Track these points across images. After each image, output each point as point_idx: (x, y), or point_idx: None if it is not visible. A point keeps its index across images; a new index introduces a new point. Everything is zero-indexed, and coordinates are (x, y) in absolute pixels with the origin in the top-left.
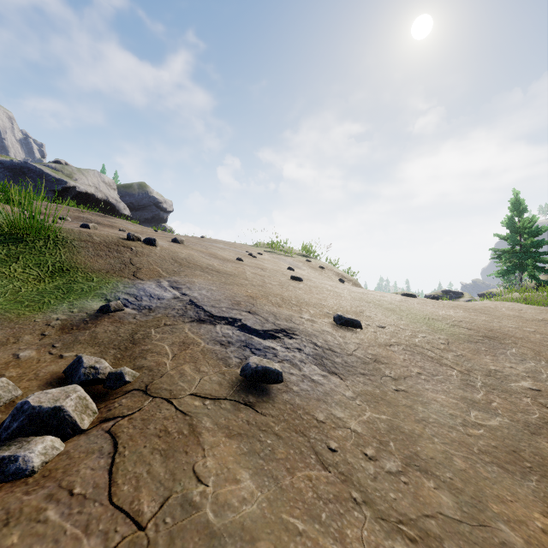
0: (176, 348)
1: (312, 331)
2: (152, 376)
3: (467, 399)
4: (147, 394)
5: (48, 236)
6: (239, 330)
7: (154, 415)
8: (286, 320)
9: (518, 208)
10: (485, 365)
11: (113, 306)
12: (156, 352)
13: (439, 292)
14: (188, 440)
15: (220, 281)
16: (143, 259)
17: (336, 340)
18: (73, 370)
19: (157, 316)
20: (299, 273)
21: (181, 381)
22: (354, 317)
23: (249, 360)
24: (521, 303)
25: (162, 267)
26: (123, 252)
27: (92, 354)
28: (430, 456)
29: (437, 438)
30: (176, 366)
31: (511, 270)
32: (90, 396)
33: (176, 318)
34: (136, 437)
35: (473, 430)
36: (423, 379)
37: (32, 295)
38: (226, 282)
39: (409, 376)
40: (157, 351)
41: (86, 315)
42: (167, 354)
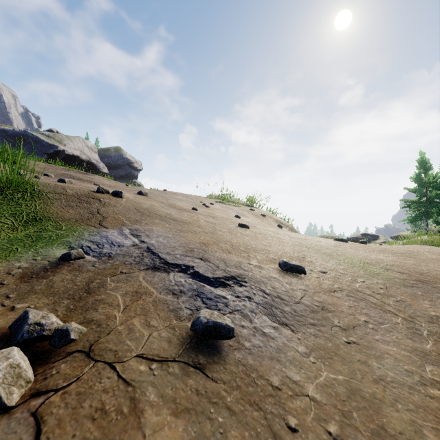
0: (129, 298)
1: (260, 278)
2: (99, 333)
3: (418, 350)
4: (90, 357)
5: (26, 189)
6: (191, 278)
7: (92, 387)
8: (235, 267)
9: (425, 166)
10: (425, 310)
11: (74, 255)
12: (108, 303)
13: (359, 235)
14: (127, 422)
15: (176, 228)
16: (109, 209)
17: (283, 287)
18: (17, 326)
19: (115, 263)
20: (245, 220)
21: (128, 339)
22: (298, 263)
23: (200, 314)
24: (428, 245)
25: (125, 216)
26: (92, 203)
27: (44, 306)
28: (398, 430)
29: (401, 404)
30: (126, 320)
31: (419, 217)
32: (32, 356)
33: (133, 266)
34: (66, 421)
35: (433, 390)
36: (371, 328)
37: (2, 243)
38: (181, 229)
39: (357, 325)
40: (110, 302)
41: (47, 263)
42: (118, 306)
